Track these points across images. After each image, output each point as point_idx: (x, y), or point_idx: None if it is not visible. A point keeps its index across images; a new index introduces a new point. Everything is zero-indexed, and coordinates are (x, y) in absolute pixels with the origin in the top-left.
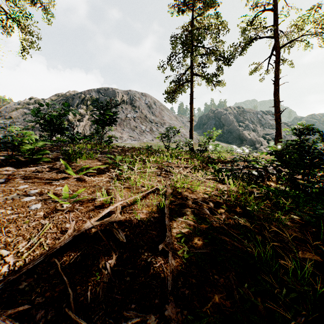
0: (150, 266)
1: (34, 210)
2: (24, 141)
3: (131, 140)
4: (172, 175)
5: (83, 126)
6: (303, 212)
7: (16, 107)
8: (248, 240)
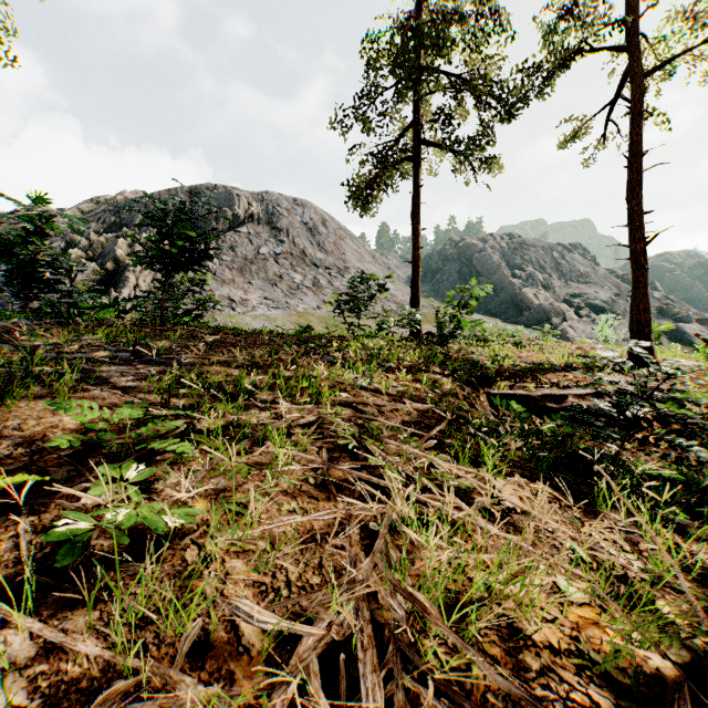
0: None
1: None
2: None
3: (268, 309)
4: (380, 475)
5: (153, 274)
6: None
7: None
8: None
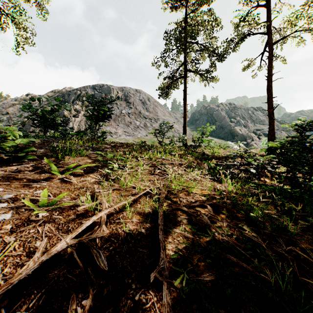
0: (138, 307)
1: (0, 223)
2: (6, 137)
3: (125, 136)
4: (166, 174)
5: (79, 122)
6: (310, 216)
7: (13, 103)
8: (258, 258)
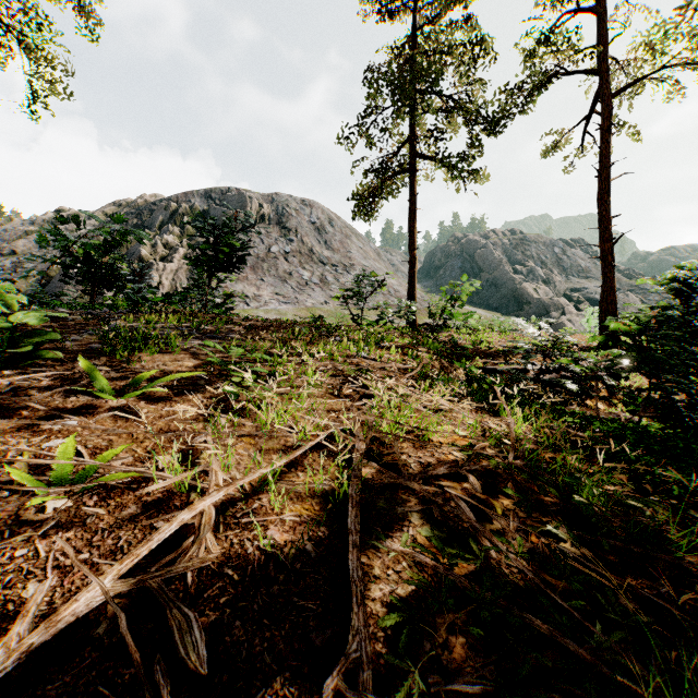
0: None
1: None
2: None
3: (279, 304)
4: (370, 394)
5: (174, 272)
6: None
7: (26, 229)
8: (602, 619)
